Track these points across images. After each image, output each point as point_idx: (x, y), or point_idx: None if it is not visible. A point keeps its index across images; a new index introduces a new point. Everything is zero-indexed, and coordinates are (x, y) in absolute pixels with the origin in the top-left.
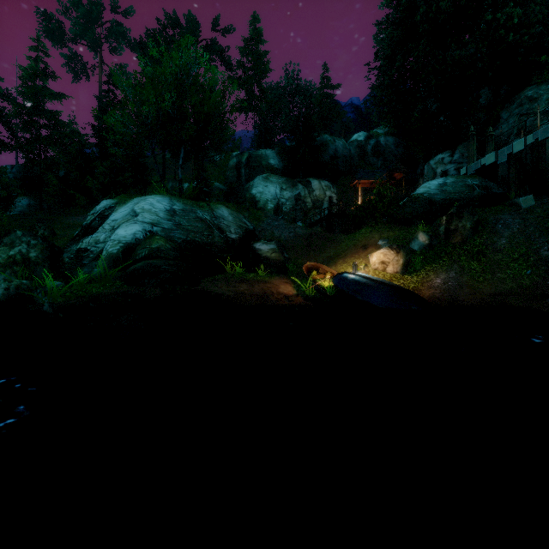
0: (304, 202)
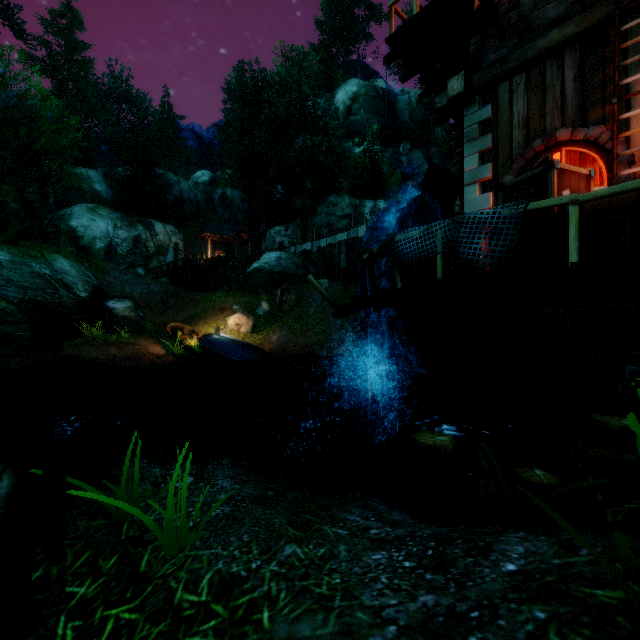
0: (146, 246)
